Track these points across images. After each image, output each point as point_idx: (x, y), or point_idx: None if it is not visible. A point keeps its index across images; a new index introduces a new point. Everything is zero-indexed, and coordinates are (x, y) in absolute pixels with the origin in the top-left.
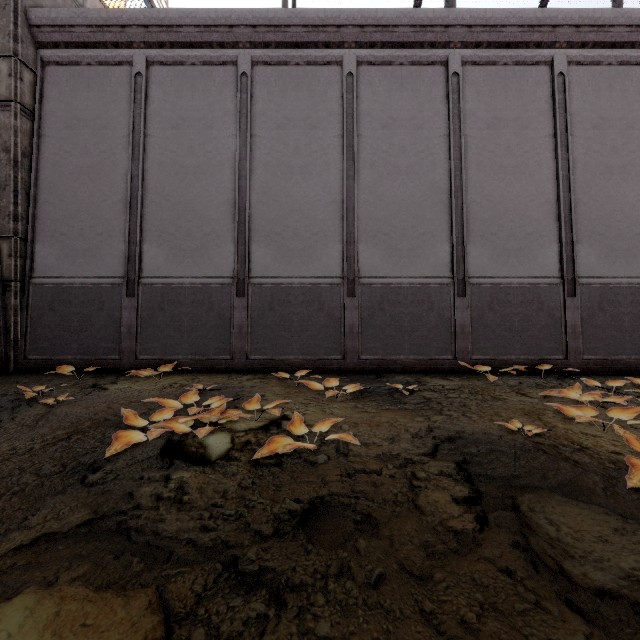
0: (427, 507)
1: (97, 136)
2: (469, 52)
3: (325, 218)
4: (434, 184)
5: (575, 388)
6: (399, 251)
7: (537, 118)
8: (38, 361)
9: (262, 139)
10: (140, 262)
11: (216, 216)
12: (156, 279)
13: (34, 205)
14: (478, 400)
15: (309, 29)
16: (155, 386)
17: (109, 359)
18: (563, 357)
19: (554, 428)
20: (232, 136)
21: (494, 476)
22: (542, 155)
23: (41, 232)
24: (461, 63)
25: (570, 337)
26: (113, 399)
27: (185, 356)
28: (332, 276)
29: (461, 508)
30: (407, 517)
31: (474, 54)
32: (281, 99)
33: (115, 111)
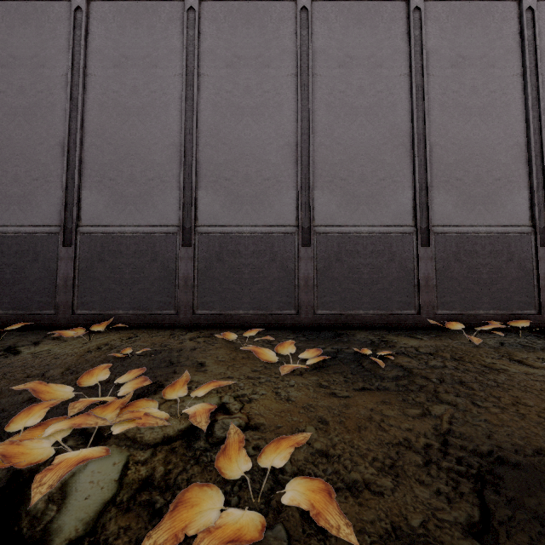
0: None
1: (34, 75)
2: None
3: (278, 162)
4: (394, 126)
5: None
6: (357, 198)
7: (504, 56)
8: None
9: (210, 78)
10: (79, 209)
11: (161, 160)
12: (95, 228)
13: None
14: (473, 373)
15: None
16: (79, 349)
17: (44, 314)
18: (536, 312)
19: None
20: (178, 75)
21: None
22: (510, 95)
23: None
24: None
25: (543, 290)
26: (9, 372)
27: (126, 311)
28: (285, 224)
29: None
30: None
31: None
32: (231, 36)
33: (53, 49)
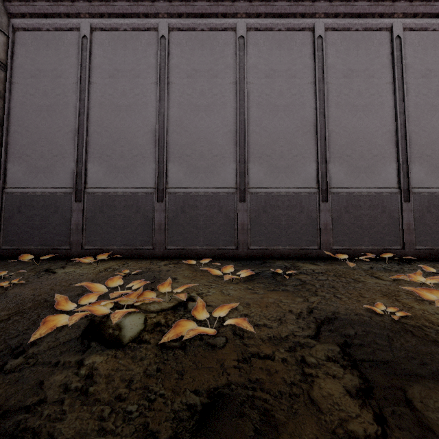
0: (323, 403)
1: (54, 83)
2: (330, 21)
3: (223, 144)
4: (304, 119)
5: (418, 273)
6: (278, 168)
7: (380, 70)
8: (9, 250)
9: (176, 85)
10: (85, 176)
11: (142, 142)
12: (97, 189)
13: (7, 134)
14: (343, 282)
15: (211, 3)
16: (93, 270)
17: (62, 249)
18: (400, 247)
19: (412, 309)
20: (154, 83)
21: (377, 362)
22: (384, 97)
23: (12, 154)
24: (324, 29)
25: (406, 232)
26: (57, 282)
27: (119, 246)
28: (228, 187)
29: (357, 404)
30: (305, 416)
31: (334, 22)
32: (190, 56)
33: (67, 64)
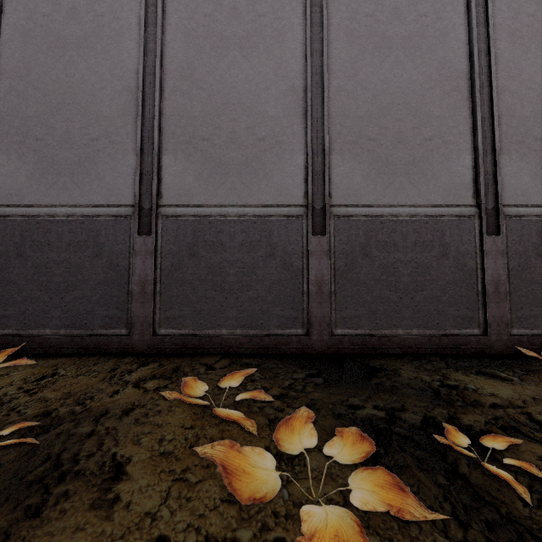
0: None
1: None
2: None
3: (278, 115)
4: (445, 63)
5: None
6: (392, 165)
7: None
8: None
9: None
10: None
11: (109, 112)
12: (13, 208)
13: None
14: None
15: None
16: None
17: None
18: None
19: None
20: None
21: None
22: None
23: None
24: None
25: None
26: None
27: (55, 330)
28: (289, 204)
29: None
30: None
31: None
32: None
33: None
